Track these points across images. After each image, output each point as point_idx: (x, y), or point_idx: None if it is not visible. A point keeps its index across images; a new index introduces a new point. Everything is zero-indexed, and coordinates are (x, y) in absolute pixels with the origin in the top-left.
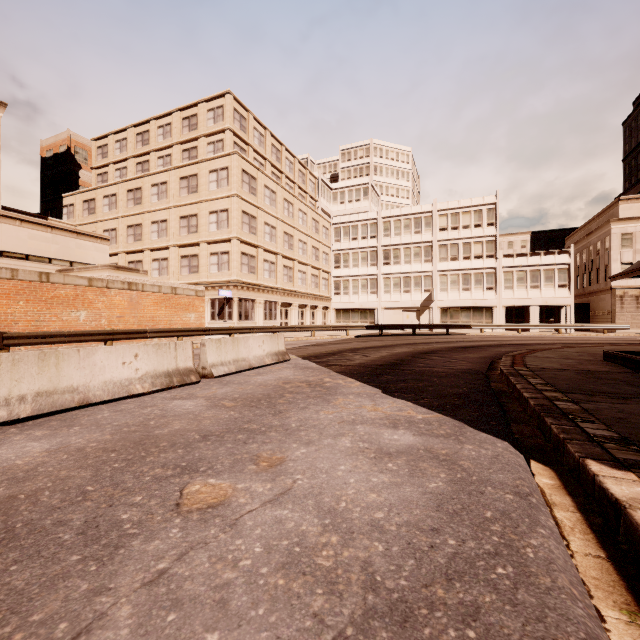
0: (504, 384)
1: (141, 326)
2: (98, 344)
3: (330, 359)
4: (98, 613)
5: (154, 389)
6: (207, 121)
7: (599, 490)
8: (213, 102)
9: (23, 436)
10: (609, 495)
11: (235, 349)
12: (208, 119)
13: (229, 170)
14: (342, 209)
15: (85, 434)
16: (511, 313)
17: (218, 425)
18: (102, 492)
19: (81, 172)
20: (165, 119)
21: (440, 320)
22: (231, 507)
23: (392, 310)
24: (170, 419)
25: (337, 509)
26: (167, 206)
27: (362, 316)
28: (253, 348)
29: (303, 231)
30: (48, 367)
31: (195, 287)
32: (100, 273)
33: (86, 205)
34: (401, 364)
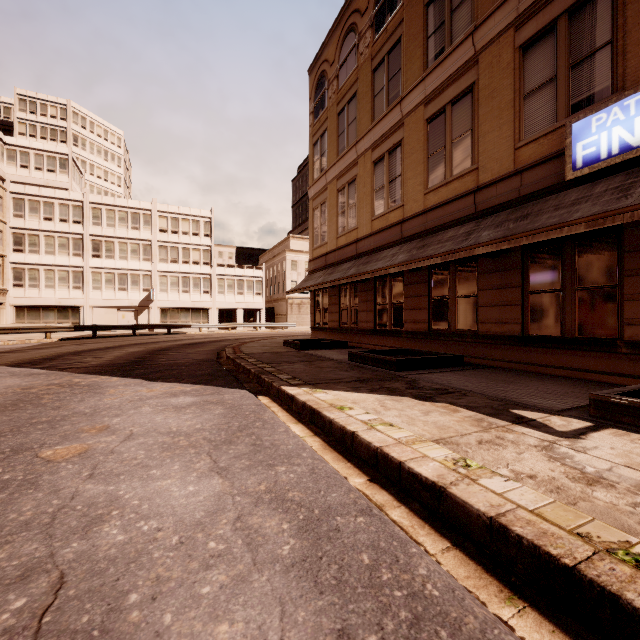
0: (232, 365)
1: None
2: None
3: (55, 364)
4: (72, 492)
5: None
6: None
7: (286, 395)
8: None
9: None
10: (290, 395)
11: None
12: None
13: None
14: (25, 175)
15: None
16: (223, 314)
17: None
18: None
19: None
20: None
21: (160, 320)
22: (99, 449)
23: (104, 309)
24: None
25: (173, 431)
26: None
27: (61, 315)
28: None
29: None
30: None
31: None
32: None
33: None
34: (145, 361)
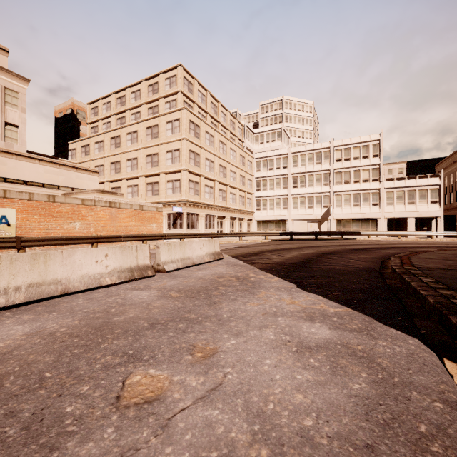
0: (397, 281)
1: (118, 233)
2: (88, 245)
3: (254, 258)
4: None
5: (119, 281)
6: (165, 86)
7: None
8: (169, 73)
9: (13, 320)
10: None
11: (182, 250)
12: (165, 85)
13: (180, 121)
14: (262, 147)
15: (60, 319)
16: (392, 223)
17: (164, 314)
18: (57, 379)
19: (81, 127)
20: (136, 87)
21: (336, 228)
22: (165, 403)
23: (299, 221)
24: (127, 307)
25: (265, 412)
26: (137, 148)
27: (276, 225)
28: (195, 250)
29: (233, 164)
30: (38, 264)
31: (156, 205)
32: (90, 195)
33: (83, 149)
34: (309, 263)
